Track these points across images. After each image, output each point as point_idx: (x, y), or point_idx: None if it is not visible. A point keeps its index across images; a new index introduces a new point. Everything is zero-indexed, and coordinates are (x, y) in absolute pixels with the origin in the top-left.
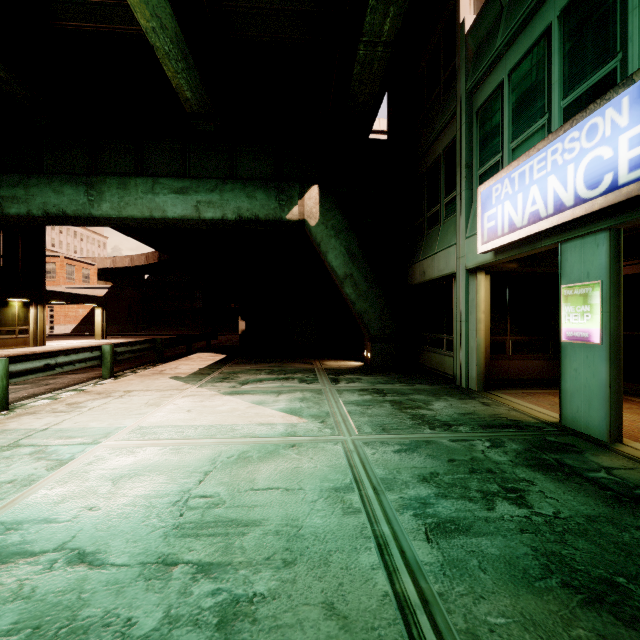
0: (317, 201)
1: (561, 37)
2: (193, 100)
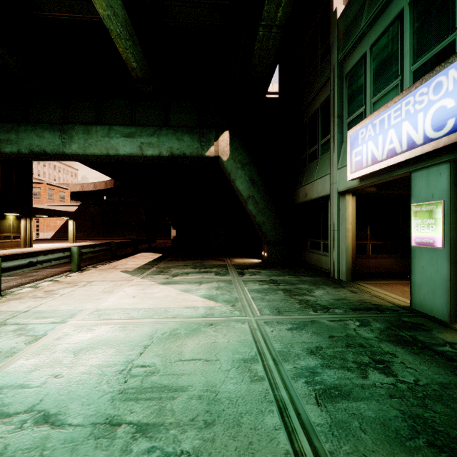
0: (228, 142)
1: (411, 18)
2: (138, 69)
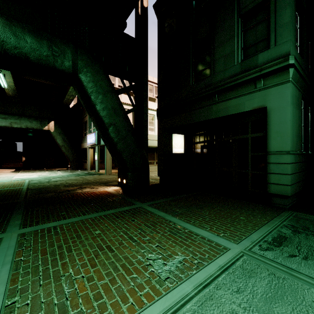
0: (53, 125)
1: None
2: (11, 94)
